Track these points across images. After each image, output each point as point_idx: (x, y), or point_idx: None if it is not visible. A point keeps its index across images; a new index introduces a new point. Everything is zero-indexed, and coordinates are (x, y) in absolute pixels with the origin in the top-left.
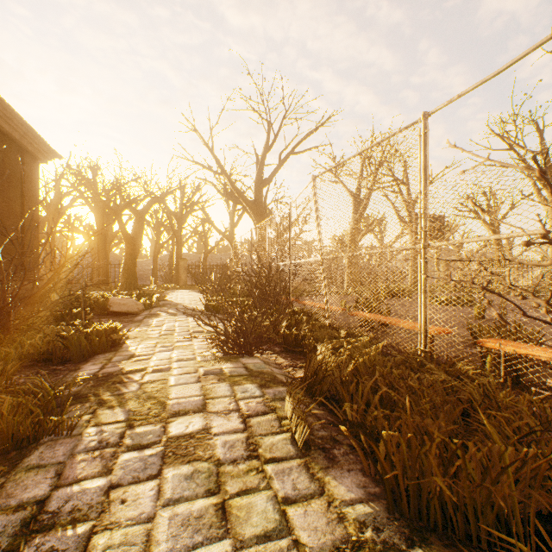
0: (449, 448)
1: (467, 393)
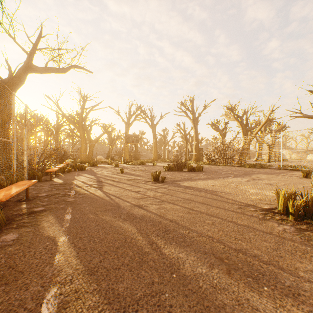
0: None
1: None
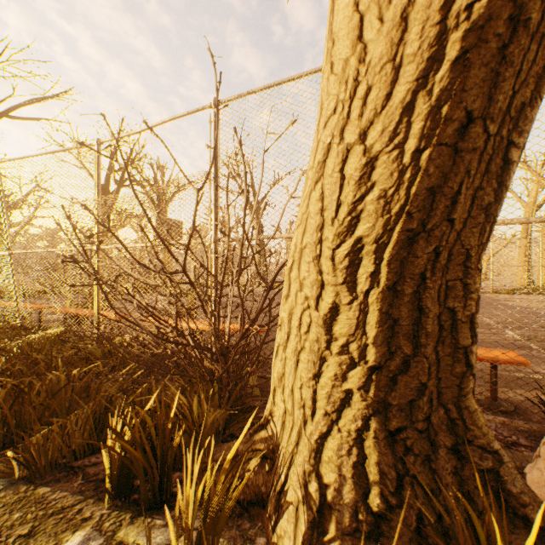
0: (20, 388)
1: (87, 355)
